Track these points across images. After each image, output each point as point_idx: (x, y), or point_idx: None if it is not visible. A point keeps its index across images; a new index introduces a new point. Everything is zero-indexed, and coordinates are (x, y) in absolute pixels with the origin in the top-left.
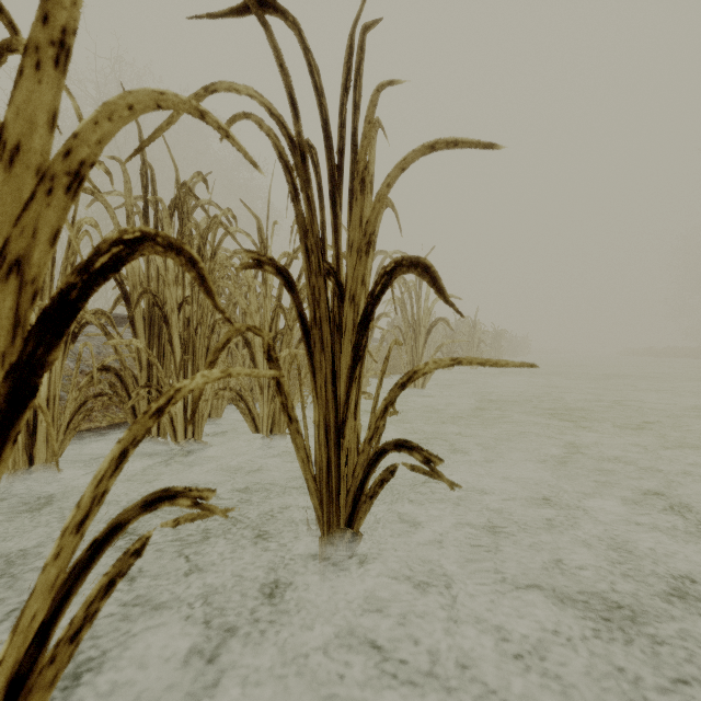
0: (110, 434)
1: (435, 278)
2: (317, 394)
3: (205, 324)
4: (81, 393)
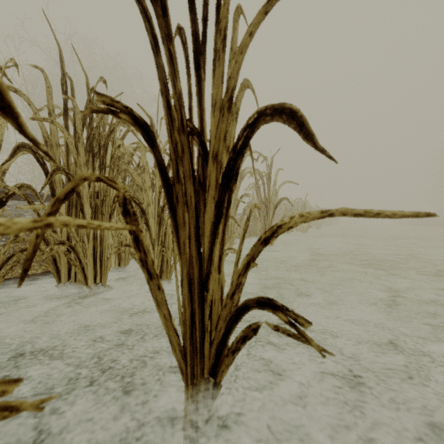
0: (43, 279)
1: (302, 123)
2: (179, 250)
3: (109, 196)
4: (9, 249)
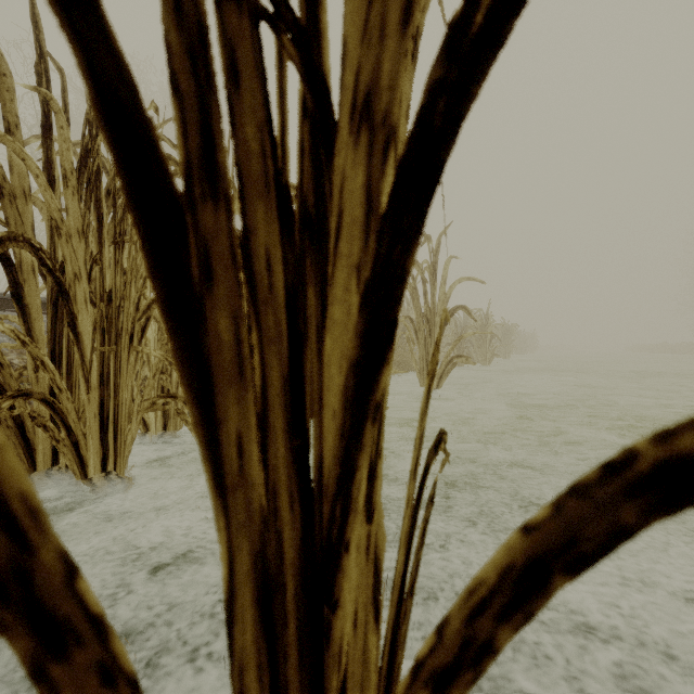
0: None
1: None
2: (219, 477)
3: (129, 298)
4: None
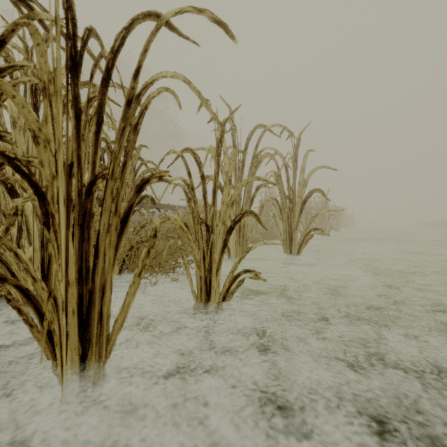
0: None
1: None
2: None
3: None
4: None
